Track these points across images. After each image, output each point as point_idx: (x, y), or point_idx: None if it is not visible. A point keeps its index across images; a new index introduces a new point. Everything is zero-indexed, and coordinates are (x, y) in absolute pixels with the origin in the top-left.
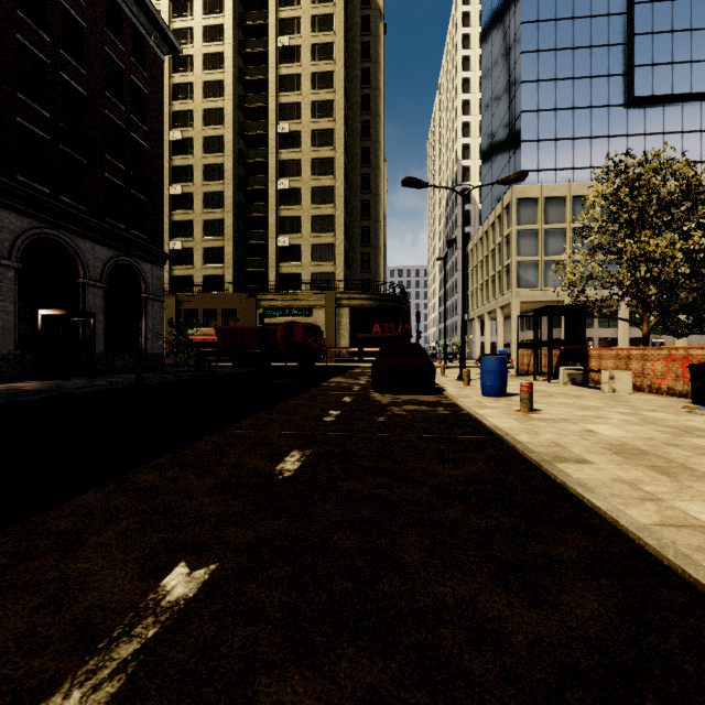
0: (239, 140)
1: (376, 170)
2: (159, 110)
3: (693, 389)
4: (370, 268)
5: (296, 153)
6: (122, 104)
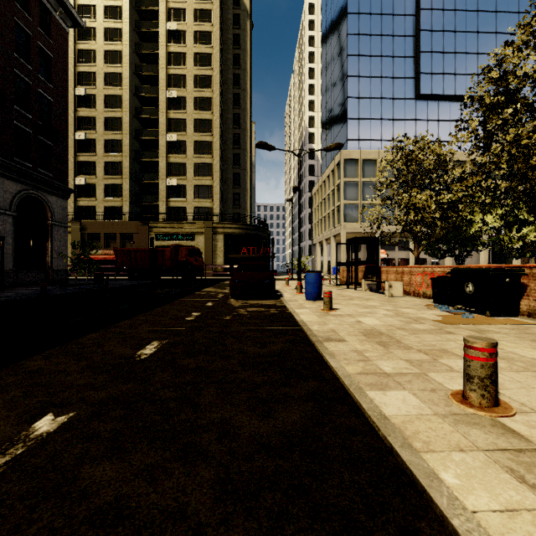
0: (135, 100)
1: (244, 131)
2: (63, 72)
3: (433, 293)
4: (240, 204)
5: (182, 114)
6: (30, 64)
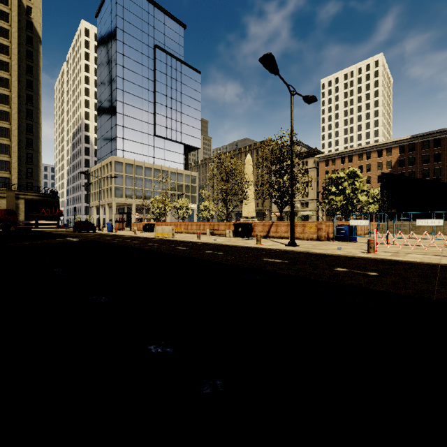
0: None
1: (37, 124)
2: None
3: (143, 229)
4: (33, 177)
5: None
6: None
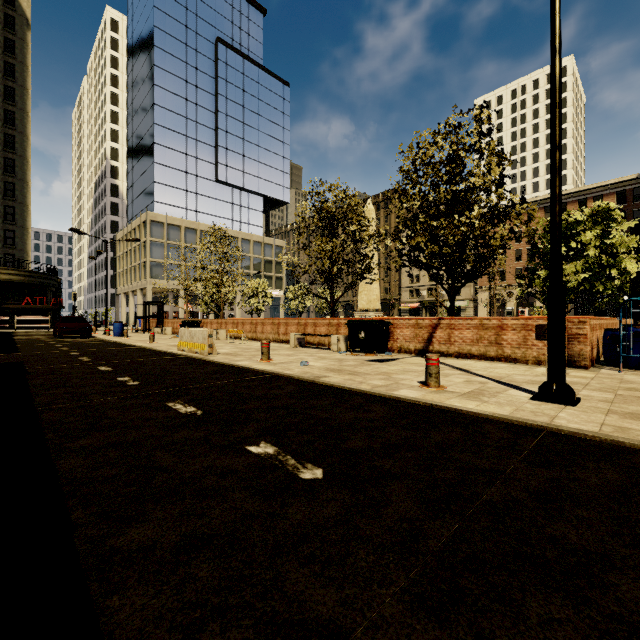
0: None
1: (22, 158)
2: None
3: None
4: (16, 244)
5: None
6: None
